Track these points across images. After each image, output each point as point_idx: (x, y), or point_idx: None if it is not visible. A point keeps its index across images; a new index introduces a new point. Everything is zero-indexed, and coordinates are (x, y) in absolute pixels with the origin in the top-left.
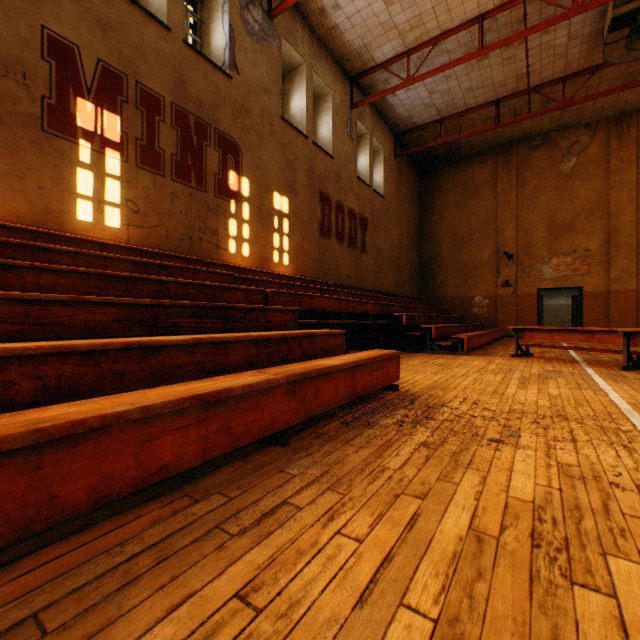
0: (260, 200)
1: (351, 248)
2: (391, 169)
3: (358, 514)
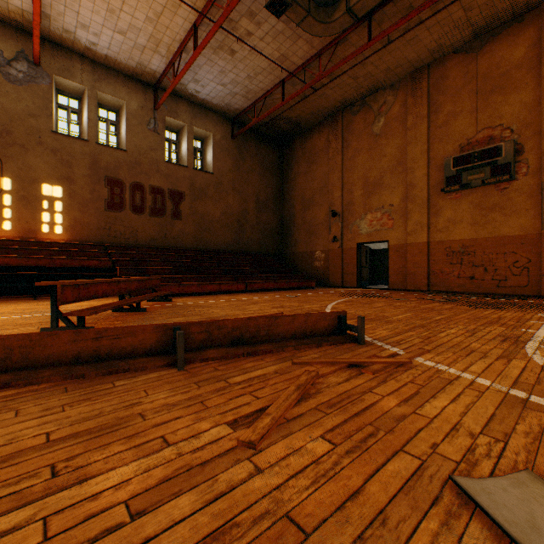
0: (25, 191)
1: (156, 217)
2: (226, 149)
3: None
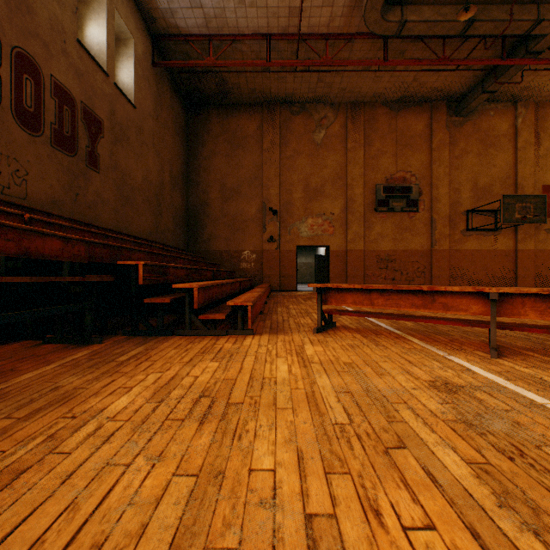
0: None
1: (63, 152)
2: (147, 77)
3: None
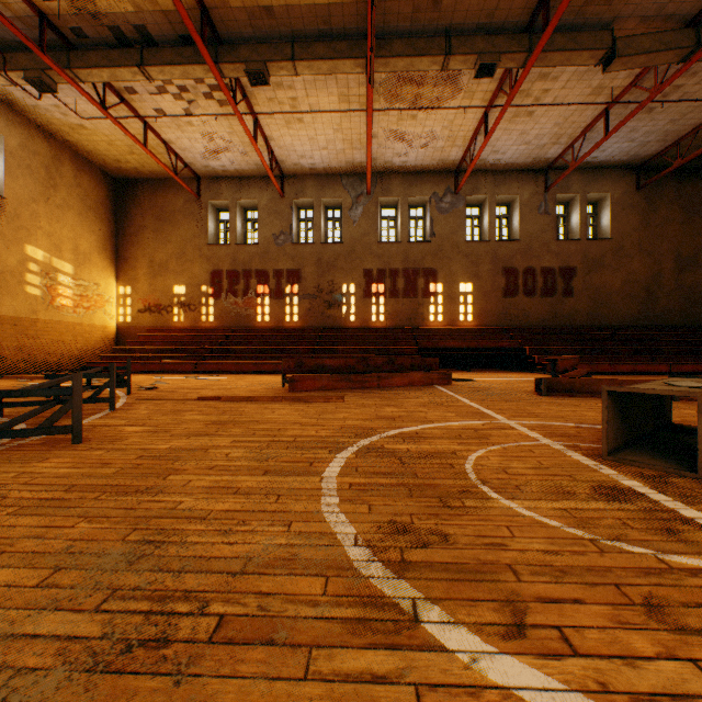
0: (449, 291)
1: (546, 297)
2: (628, 205)
3: None
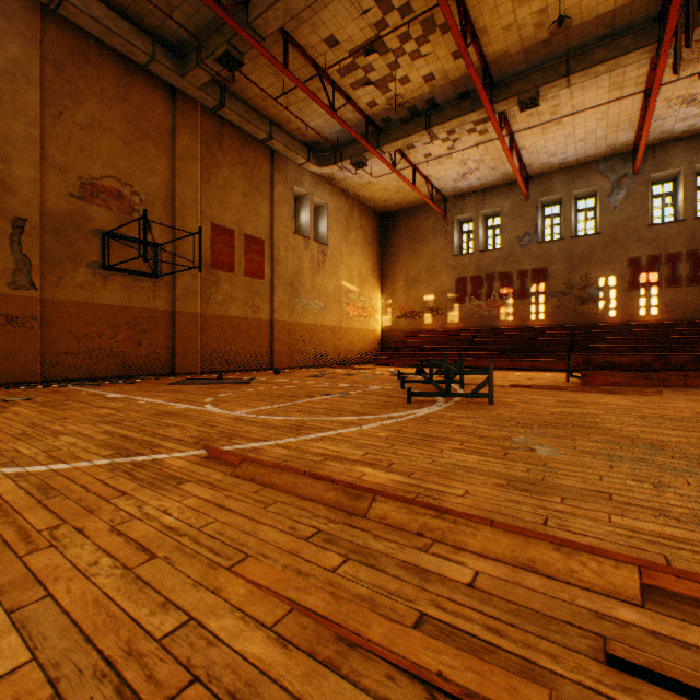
0: None
1: None
2: None
3: None
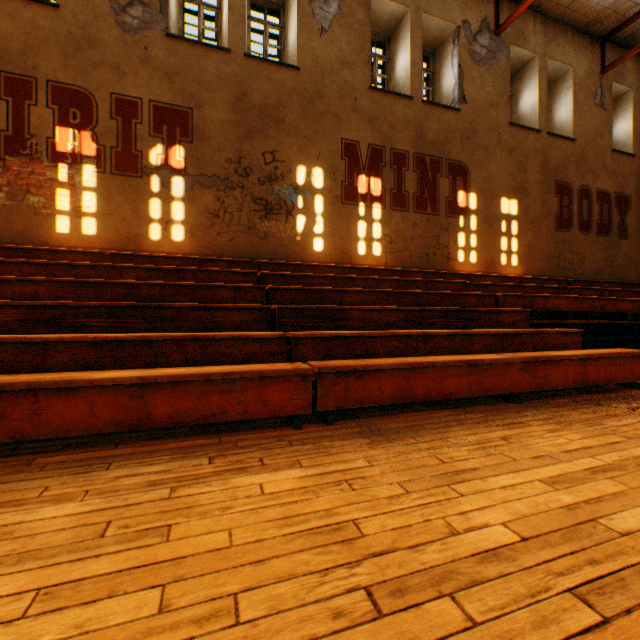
0: (486, 209)
1: (601, 236)
2: None
3: (572, 434)
